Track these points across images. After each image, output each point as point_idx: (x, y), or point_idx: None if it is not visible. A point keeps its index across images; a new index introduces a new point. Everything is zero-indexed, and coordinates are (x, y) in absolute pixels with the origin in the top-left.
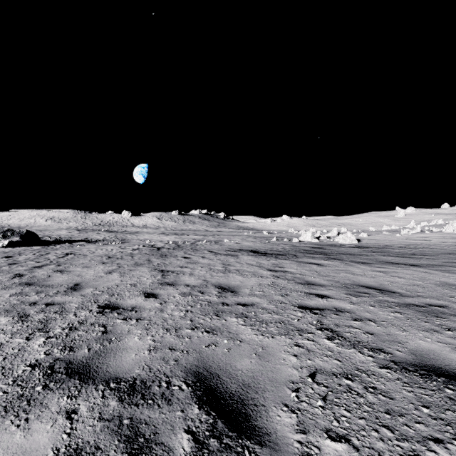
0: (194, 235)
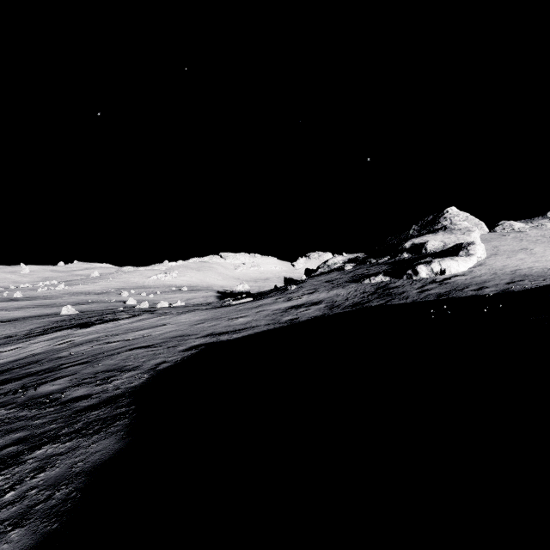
0: None
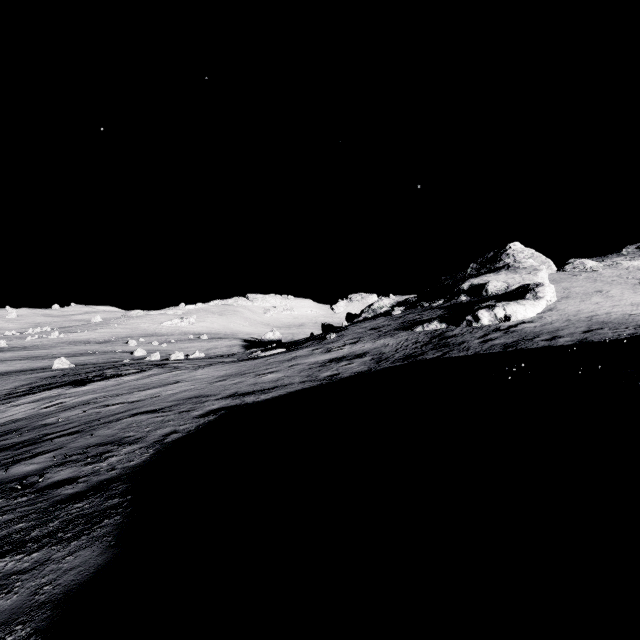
0: None
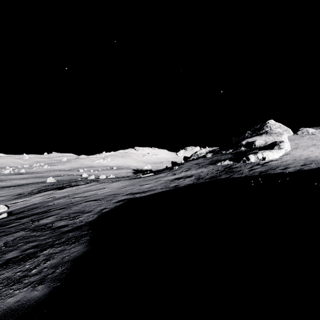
0: None
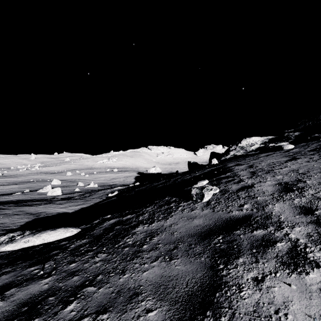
0: None
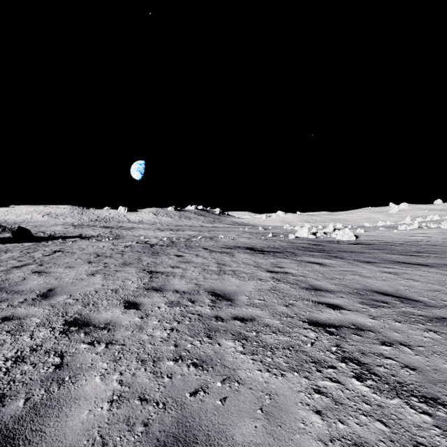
0: (189, 231)
